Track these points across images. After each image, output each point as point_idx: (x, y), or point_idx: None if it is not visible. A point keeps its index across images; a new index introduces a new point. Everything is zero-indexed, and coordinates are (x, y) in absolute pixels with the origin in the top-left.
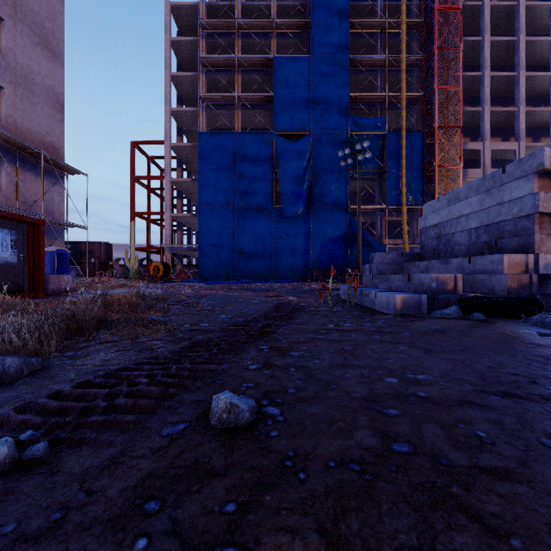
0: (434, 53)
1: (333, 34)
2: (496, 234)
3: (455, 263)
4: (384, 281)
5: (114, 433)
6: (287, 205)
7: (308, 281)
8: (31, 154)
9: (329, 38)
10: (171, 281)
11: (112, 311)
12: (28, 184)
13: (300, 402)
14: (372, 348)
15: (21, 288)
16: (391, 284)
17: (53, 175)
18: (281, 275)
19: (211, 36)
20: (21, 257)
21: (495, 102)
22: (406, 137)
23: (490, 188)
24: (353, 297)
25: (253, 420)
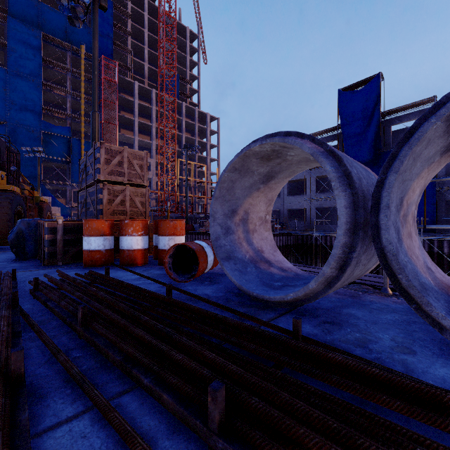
0: (102, 101)
1: (28, 61)
2: None
3: None
4: None
5: None
6: None
7: None
8: None
9: (24, 62)
10: None
11: None
12: None
13: None
14: None
15: None
16: None
17: None
18: None
19: None
20: None
21: (147, 133)
22: (85, 143)
23: None
24: None
25: None
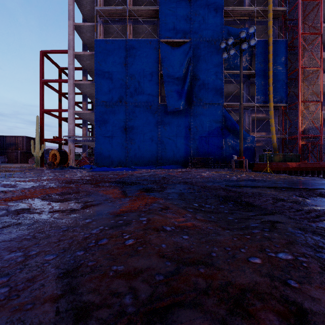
0: None
1: None
2: None
3: None
4: None
5: None
6: (170, 101)
7: (189, 167)
8: None
9: None
10: (60, 167)
11: None
12: None
13: None
14: None
15: None
16: None
17: None
18: (165, 162)
19: None
20: None
21: None
22: (272, 44)
23: None
24: None
25: None
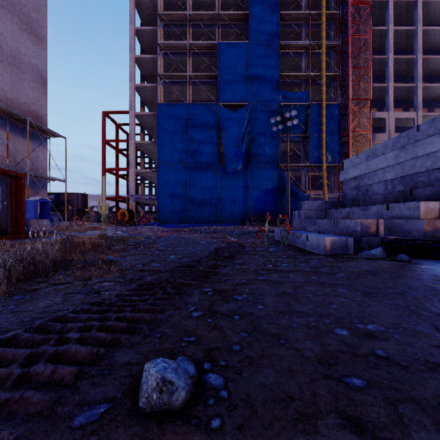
0: (348, 40)
1: (267, 24)
2: (410, 184)
3: (374, 209)
4: (312, 225)
5: (13, 422)
6: (229, 163)
7: (246, 224)
8: (19, 120)
9: (263, 27)
10: (135, 224)
11: (75, 251)
12: (17, 145)
13: (247, 365)
14: (312, 290)
15: (5, 231)
16: (318, 227)
17: (38, 138)
18: (224, 220)
19: (167, 26)
20: (4, 205)
21: (397, 79)
22: (326, 107)
23: (405, 145)
24: (286, 239)
25: (191, 397)
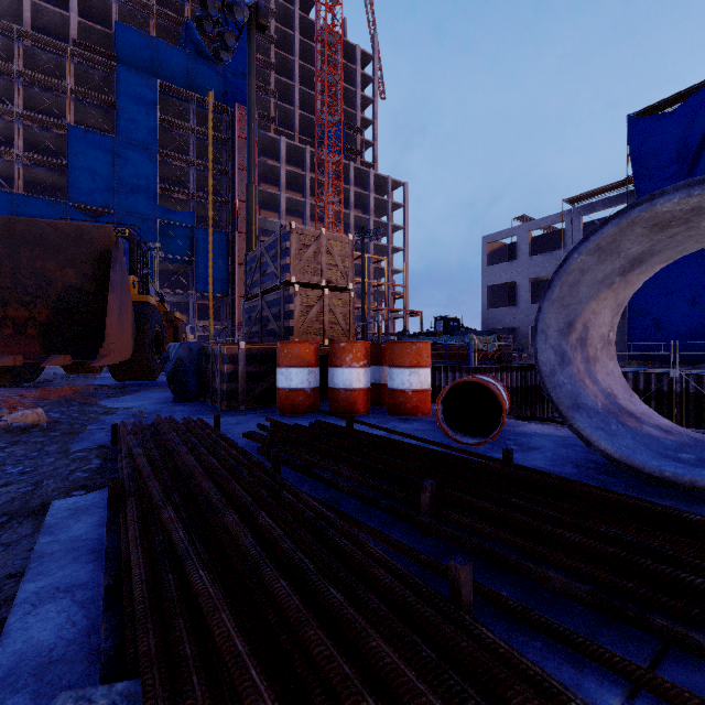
0: (236, 171)
1: (141, 124)
2: None
3: None
4: None
5: None
6: None
7: None
8: None
9: (136, 126)
10: None
11: None
12: None
13: None
14: None
15: None
16: None
17: None
18: None
19: None
20: None
21: (298, 214)
22: (214, 234)
23: None
24: None
25: None
